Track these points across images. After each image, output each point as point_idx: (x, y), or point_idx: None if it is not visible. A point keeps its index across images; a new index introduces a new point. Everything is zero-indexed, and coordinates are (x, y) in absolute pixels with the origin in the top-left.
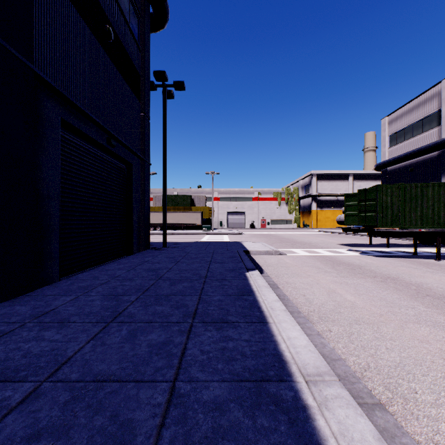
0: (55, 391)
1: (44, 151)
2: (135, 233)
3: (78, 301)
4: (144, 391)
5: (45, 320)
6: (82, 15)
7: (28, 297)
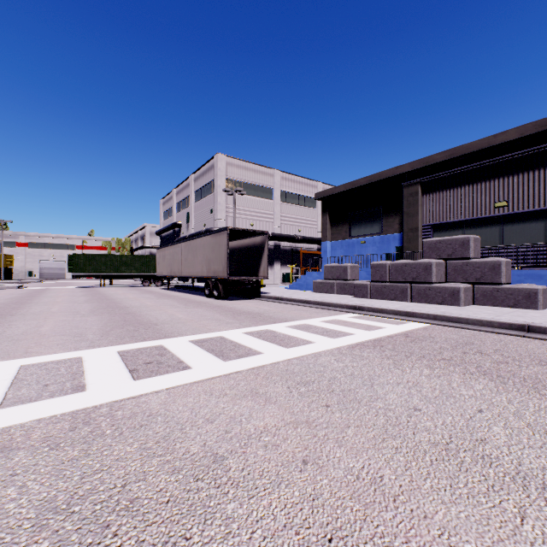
0: None
1: None
2: None
3: None
4: None
5: None
6: None
7: None
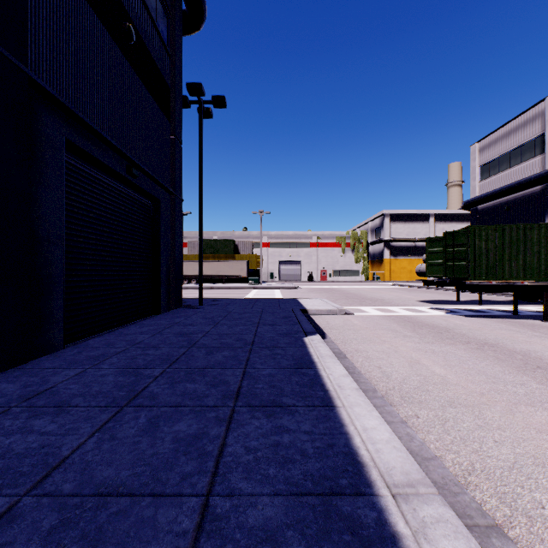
0: (38, 511)
1: (42, 181)
2: (163, 287)
3: (85, 376)
4: (164, 511)
5: (38, 403)
6: (94, 8)
7: (20, 371)
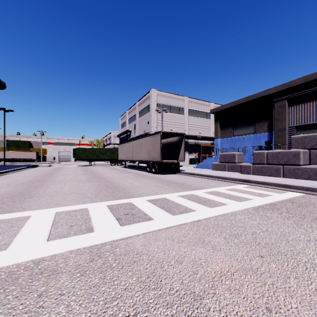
0: None
1: None
2: None
3: None
4: None
5: None
6: None
7: None
